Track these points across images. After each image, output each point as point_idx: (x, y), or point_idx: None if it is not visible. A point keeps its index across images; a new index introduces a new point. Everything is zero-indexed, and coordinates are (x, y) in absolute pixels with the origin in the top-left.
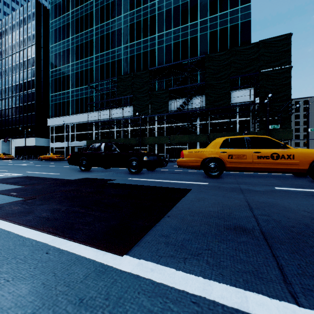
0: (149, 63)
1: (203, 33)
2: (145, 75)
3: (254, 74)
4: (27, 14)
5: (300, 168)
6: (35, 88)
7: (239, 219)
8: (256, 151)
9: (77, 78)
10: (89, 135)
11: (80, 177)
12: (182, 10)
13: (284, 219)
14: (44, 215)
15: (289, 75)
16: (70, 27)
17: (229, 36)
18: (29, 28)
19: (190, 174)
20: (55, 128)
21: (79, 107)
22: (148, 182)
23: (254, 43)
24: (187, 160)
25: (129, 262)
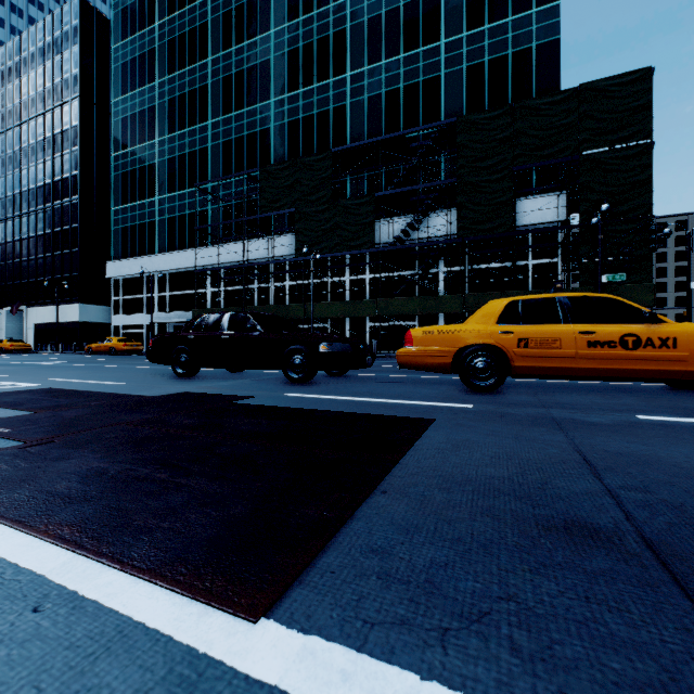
0: (333, 136)
1: (452, 69)
2: (323, 163)
3: (568, 160)
4: (62, 30)
5: (690, 370)
6: (79, 193)
7: (572, 499)
8: (584, 331)
9: (171, 171)
10: (197, 298)
11: (171, 392)
12: (406, 19)
13: (691, 499)
14: (62, 487)
15: (648, 161)
16: (157, 58)
17: (511, 76)
18: (65, 62)
19: (426, 385)
20: (123, 284)
21: (177, 237)
22: (331, 402)
23: (568, 91)
24: (421, 352)
25: (274, 644)
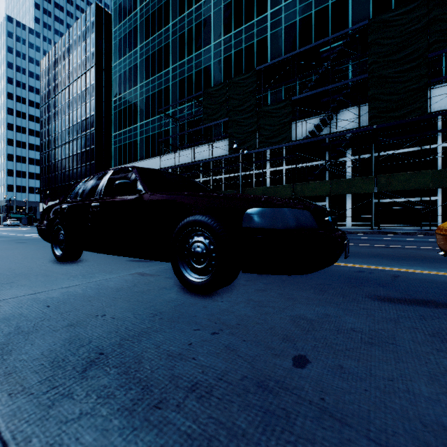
0: (256, 62)
1: None
2: (249, 80)
3: None
4: (86, 26)
5: None
6: (95, 126)
7: None
8: None
9: (147, 105)
10: None
11: None
12: None
13: None
14: None
15: None
16: (139, 31)
17: None
18: (87, 45)
19: None
20: None
21: (150, 149)
22: None
23: None
24: None
25: None
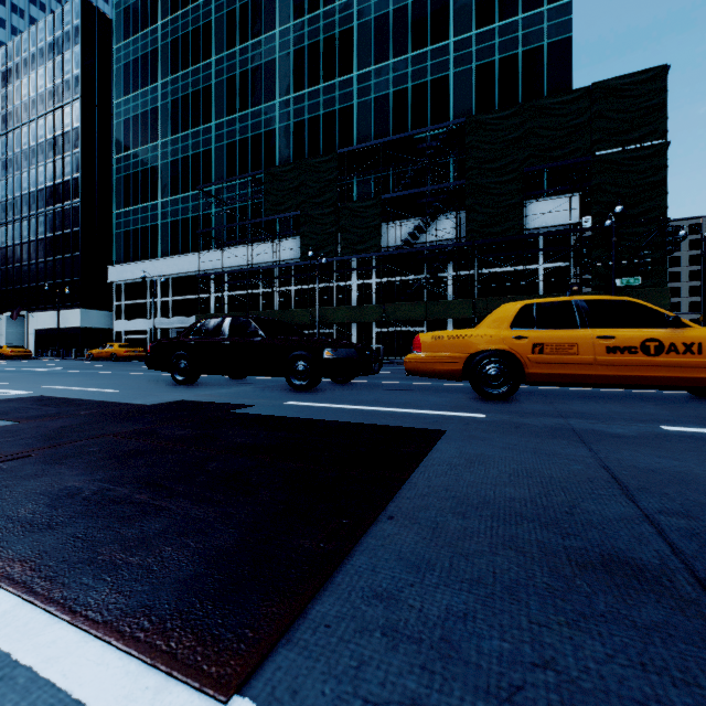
0: (339, 138)
1: (461, 68)
2: (329, 165)
3: (580, 161)
4: (63, 30)
5: None
6: (81, 196)
7: (606, 527)
8: (603, 335)
9: (174, 174)
10: (201, 302)
11: (167, 400)
12: (414, 17)
13: None
14: (26, 511)
15: (663, 162)
16: (160, 58)
17: (521, 75)
18: (67, 62)
19: (436, 393)
20: (125, 288)
21: (180, 240)
22: (335, 411)
23: (580, 90)
24: (430, 358)
25: None
